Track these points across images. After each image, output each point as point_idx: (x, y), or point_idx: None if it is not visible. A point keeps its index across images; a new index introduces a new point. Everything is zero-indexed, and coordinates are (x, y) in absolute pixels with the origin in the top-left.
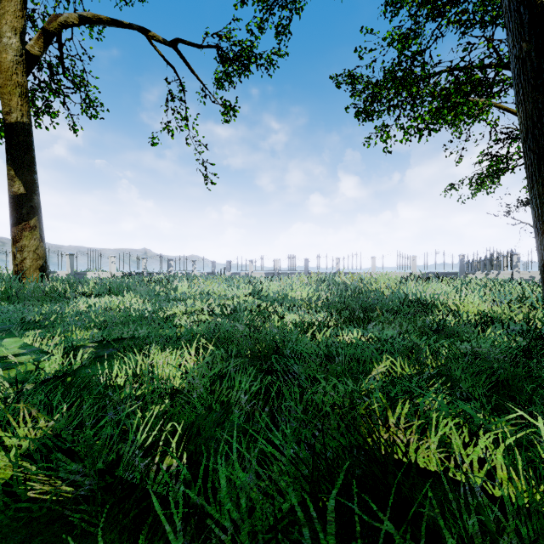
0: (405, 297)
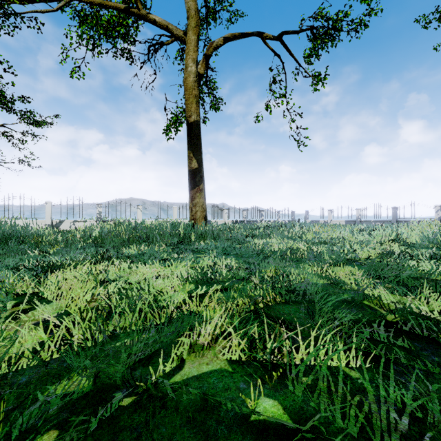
0: None
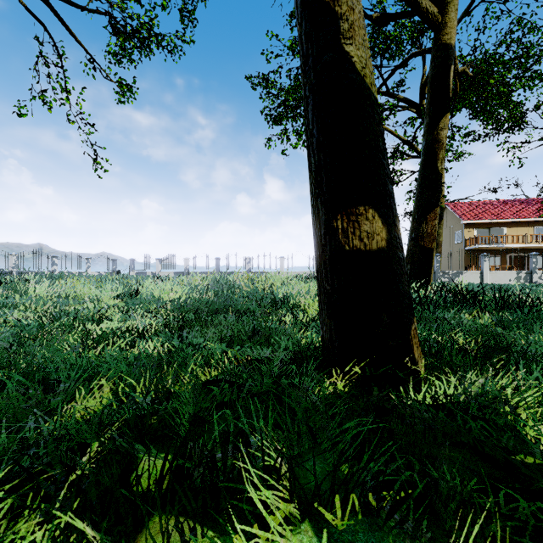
0: (262, 296)
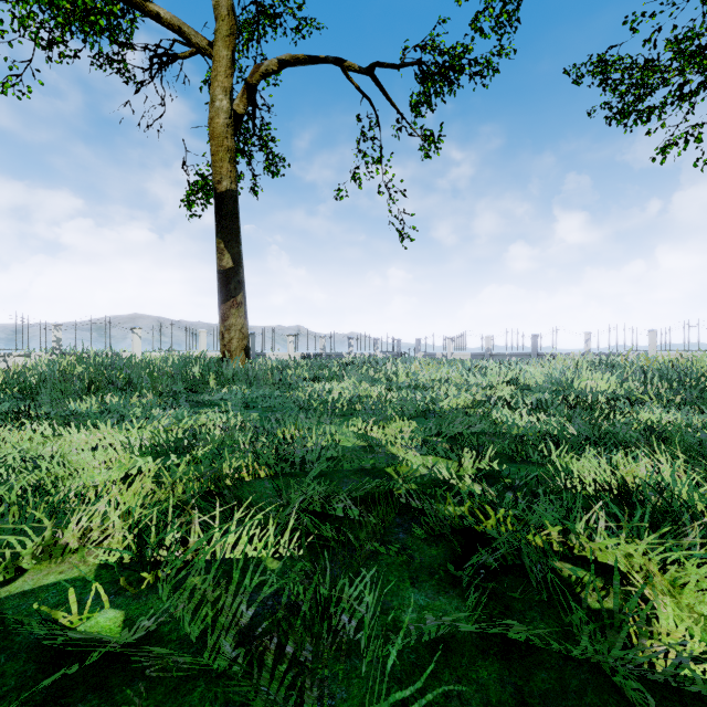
0: None
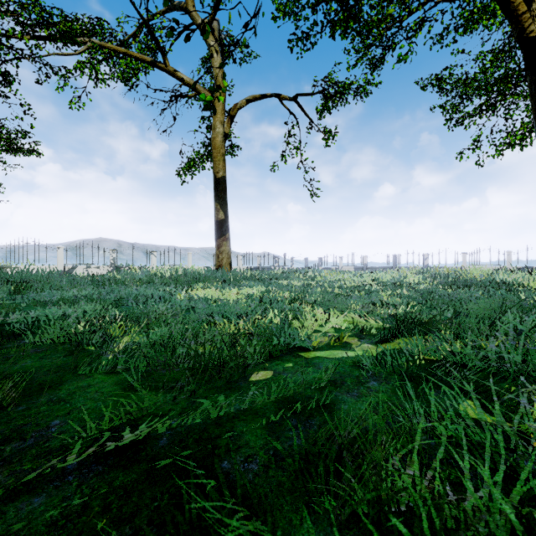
0: (492, 279)
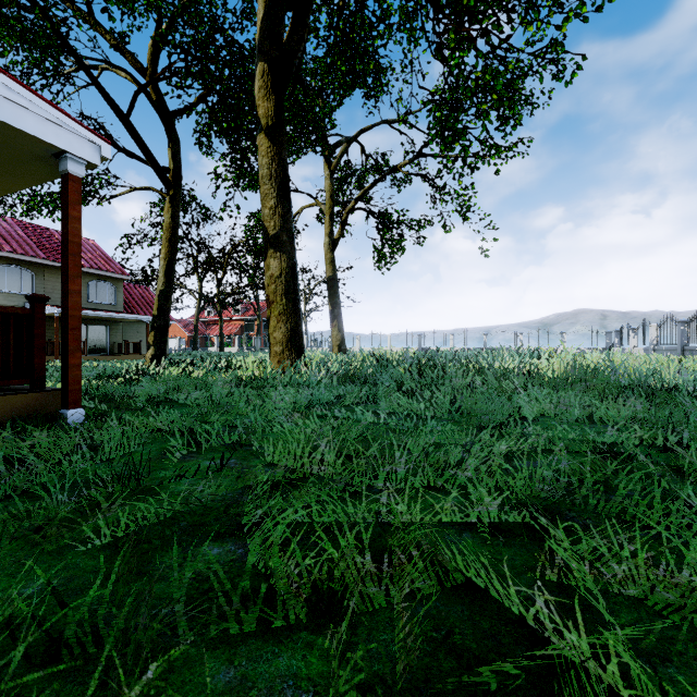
0: None
